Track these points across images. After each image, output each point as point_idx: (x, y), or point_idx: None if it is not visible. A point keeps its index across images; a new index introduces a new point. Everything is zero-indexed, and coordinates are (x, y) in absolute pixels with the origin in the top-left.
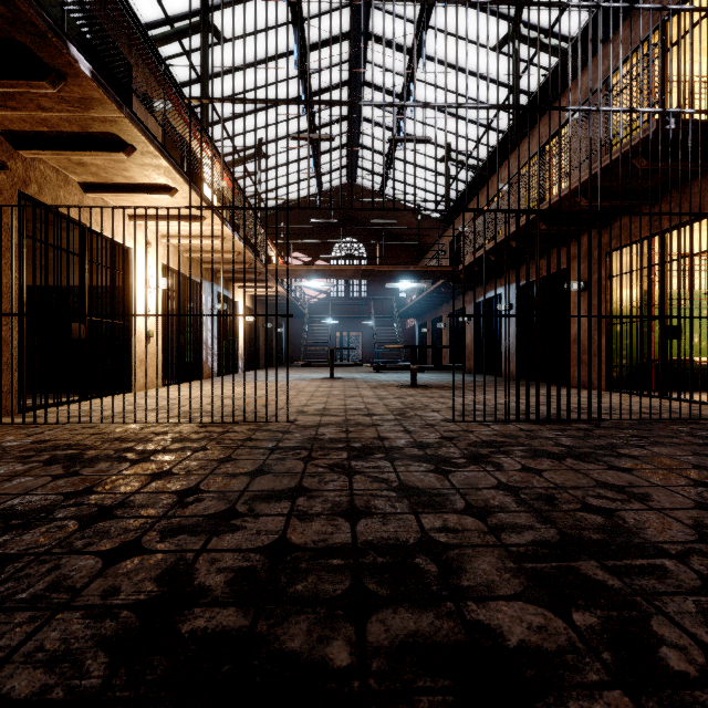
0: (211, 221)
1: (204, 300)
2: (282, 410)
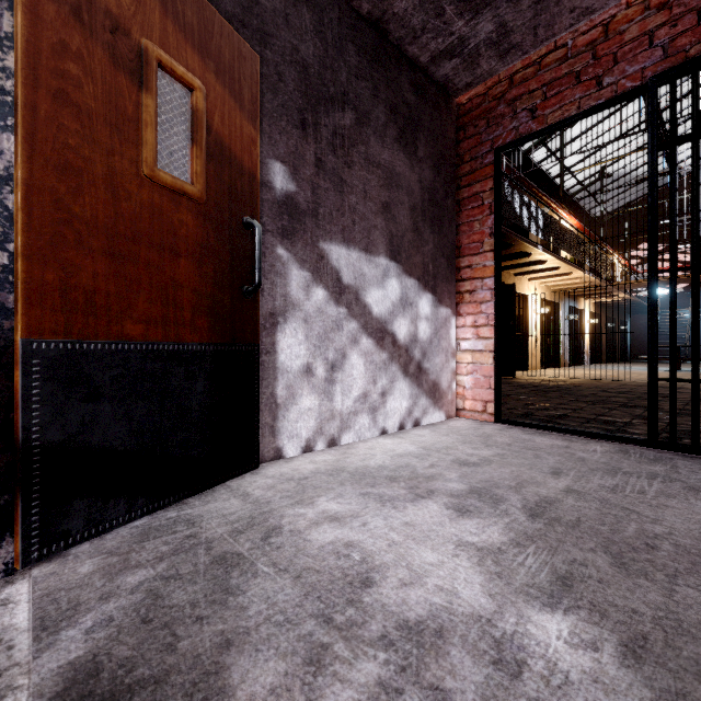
0: (589, 294)
1: (561, 314)
2: (627, 379)
